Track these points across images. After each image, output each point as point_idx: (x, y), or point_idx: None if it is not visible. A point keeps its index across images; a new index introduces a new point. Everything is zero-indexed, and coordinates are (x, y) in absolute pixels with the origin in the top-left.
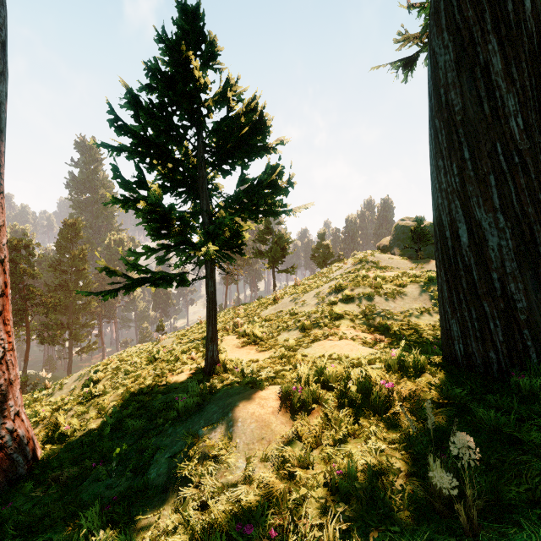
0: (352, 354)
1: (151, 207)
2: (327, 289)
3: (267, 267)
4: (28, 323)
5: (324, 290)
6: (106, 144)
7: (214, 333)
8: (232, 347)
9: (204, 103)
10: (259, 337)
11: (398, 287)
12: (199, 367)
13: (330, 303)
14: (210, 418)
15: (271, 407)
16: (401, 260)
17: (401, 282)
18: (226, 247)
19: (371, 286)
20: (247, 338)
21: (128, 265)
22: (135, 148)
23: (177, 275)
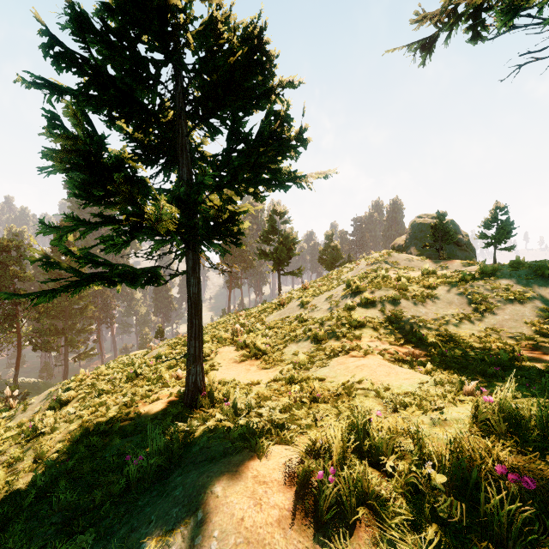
0: (391, 382)
1: (66, 141)
2: (341, 292)
3: (272, 269)
4: (19, 328)
5: (337, 293)
6: (36, 76)
7: (197, 349)
8: (229, 361)
9: (181, 22)
10: (261, 350)
11: (427, 289)
12: (181, 392)
13: (346, 308)
14: (166, 514)
15: (276, 508)
16: (420, 260)
17: (430, 283)
18: (218, 235)
19: (395, 287)
20: (247, 350)
21: (68, 254)
22: (85, 90)
23: (147, 270)
